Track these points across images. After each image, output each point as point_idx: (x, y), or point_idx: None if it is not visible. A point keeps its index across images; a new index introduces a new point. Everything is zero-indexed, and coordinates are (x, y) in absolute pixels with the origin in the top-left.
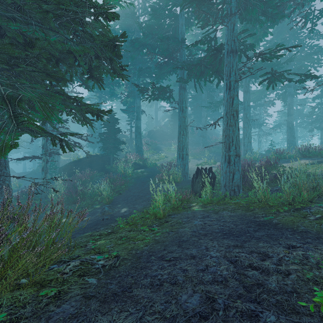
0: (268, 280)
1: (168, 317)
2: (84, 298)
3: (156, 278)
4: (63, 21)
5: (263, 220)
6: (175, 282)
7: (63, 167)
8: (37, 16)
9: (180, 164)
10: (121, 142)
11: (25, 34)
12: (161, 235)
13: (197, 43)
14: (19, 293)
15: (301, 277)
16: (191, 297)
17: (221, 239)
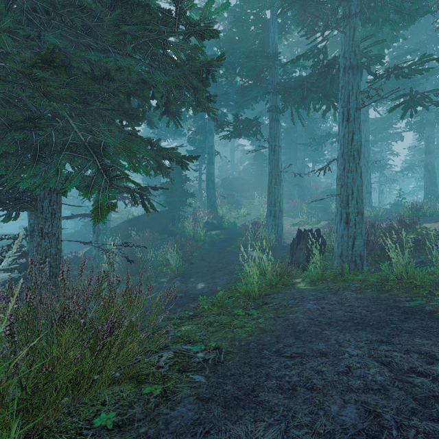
0: None
1: (322, 433)
2: (199, 400)
3: (283, 380)
4: (139, 44)
5: (409, 306)
6: (313, 387)
7: (116, 228)
8: (110, 39)
9: (271, 224)
10: (189, 195)
11: (94, 63)
12: (265, 322)
13: (299, 57)
14: (119, 389)
15: None
16: (343, 408)
17: (354, 331)
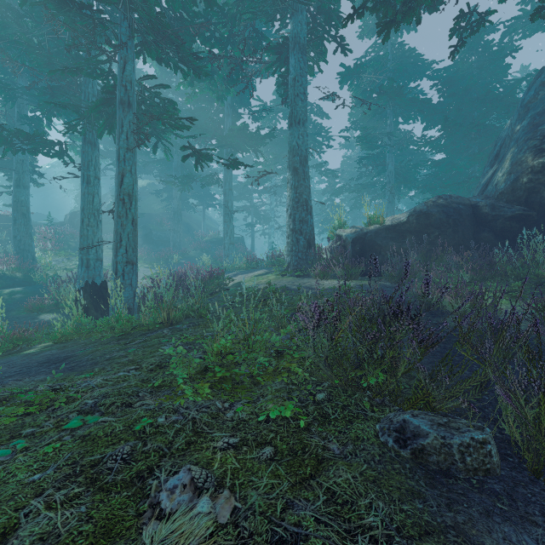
0: None
1: None
2: None
3: None
4: None
5: (69, 355)
6: None
7: None
8: None
9: (83, 276)
10: None
11: None
12: None
13: (75, 71)
14: None
15: None
16: None
17: None
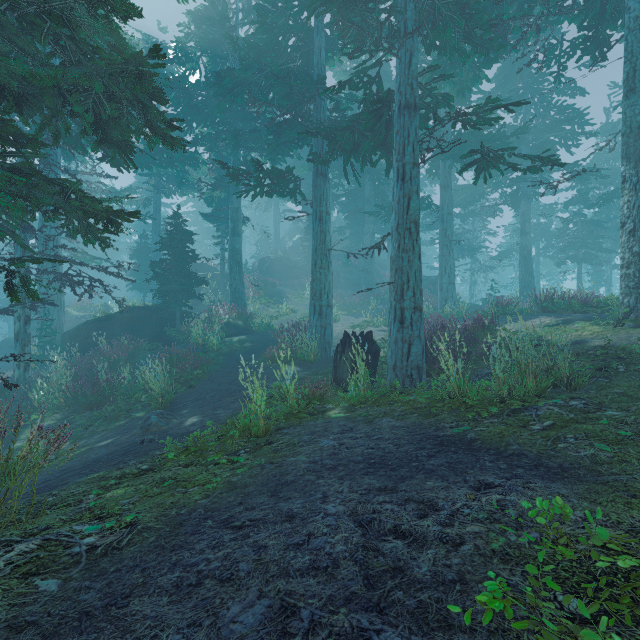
0: (417, 560)
1: None
2: (9, 629)
3: (193, 570)
4: (26, 14)
5: (450, 435)
6: (231, 577)
7: (72, 333)
8: None
9: (316, 325)
10: (198, 281)
11: None
12: (245, 473)
13: (343, 85)
14: None
15: (482, 548)
16: (248, 608)
17: (360, 476)
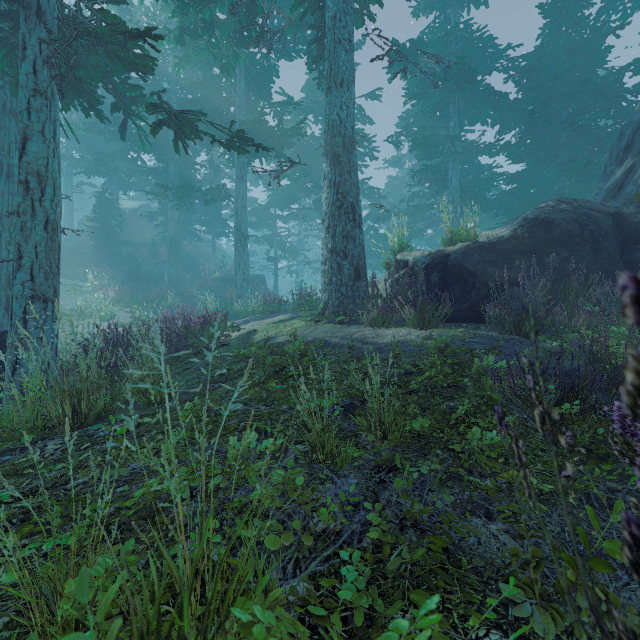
0: None
1: None
2: None
3: None
4: None
5: None
6: None
7: None
8: None
9: (1, 324)
10: None
11: None
12: None
13: None
14: None
15: None
16: None
17: None
